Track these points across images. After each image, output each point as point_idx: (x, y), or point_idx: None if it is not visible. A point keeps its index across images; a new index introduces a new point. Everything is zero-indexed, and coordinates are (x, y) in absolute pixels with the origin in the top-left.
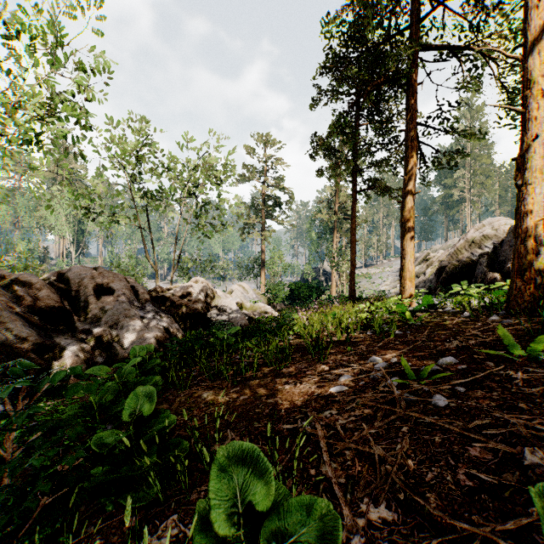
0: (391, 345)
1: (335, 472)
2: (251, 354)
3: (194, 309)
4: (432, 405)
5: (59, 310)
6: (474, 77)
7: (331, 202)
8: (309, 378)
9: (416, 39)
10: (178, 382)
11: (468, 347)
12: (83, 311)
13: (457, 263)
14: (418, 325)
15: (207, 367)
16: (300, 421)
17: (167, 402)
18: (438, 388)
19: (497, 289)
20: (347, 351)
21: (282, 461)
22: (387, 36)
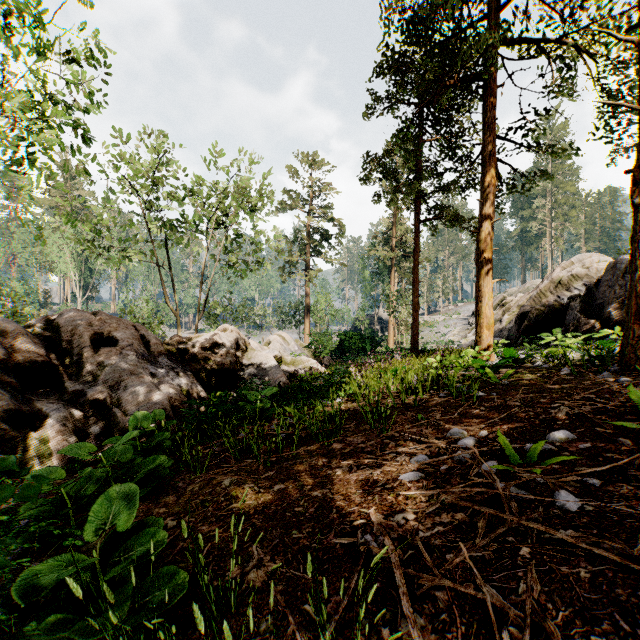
0: (475, 412)
1: (423, 634)
2: (291, 422)
3: (221, 364)
4: (557, 509)
5: (43, 366)
6: (567, 79)
7: (389, 236)
8: (369, 459)
9: (497, 26)
10: (193, 463)
11: (584, 415)
12: (76, 367)
13: (542, 308)
14: (505, 384)
15: (232, 442)
16: (361, 533)
17: (175, 492)
18: (559, 479)
19: (596, 339)
20: (416, 419)
21: (336, 610)
22: (458, 30)
